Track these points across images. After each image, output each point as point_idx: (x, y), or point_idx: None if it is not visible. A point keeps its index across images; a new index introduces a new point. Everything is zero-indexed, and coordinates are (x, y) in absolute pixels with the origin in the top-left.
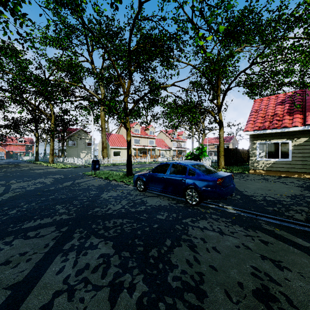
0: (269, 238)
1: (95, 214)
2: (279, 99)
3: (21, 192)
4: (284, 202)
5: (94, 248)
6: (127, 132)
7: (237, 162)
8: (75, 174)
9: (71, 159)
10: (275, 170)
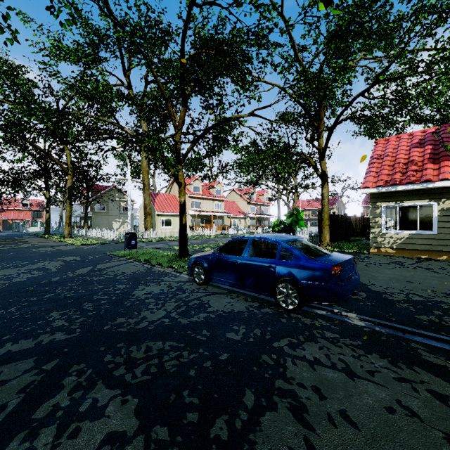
0: (446, 386)
1: (116, 330)
2: (415, 139)
3: (2, 285)
4: (444, 305)
5: (97, 417)
6: (180, 190)
7: (346, 236)
8: (99, 255)
9: (98, 231)
10: (411, 248)
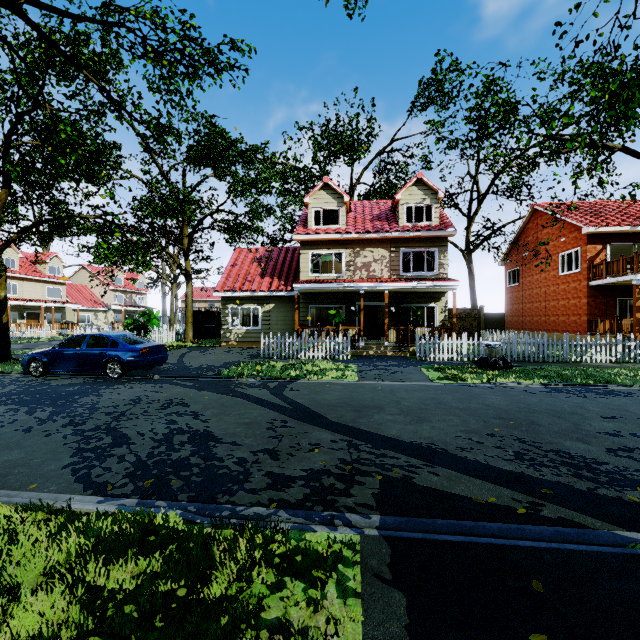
0: (168, 385)
1: None
2: (258, 254)
3: None
4: (213, 367)
5: None
6: None
7: None
8: None
9: None
10: (248, 340)
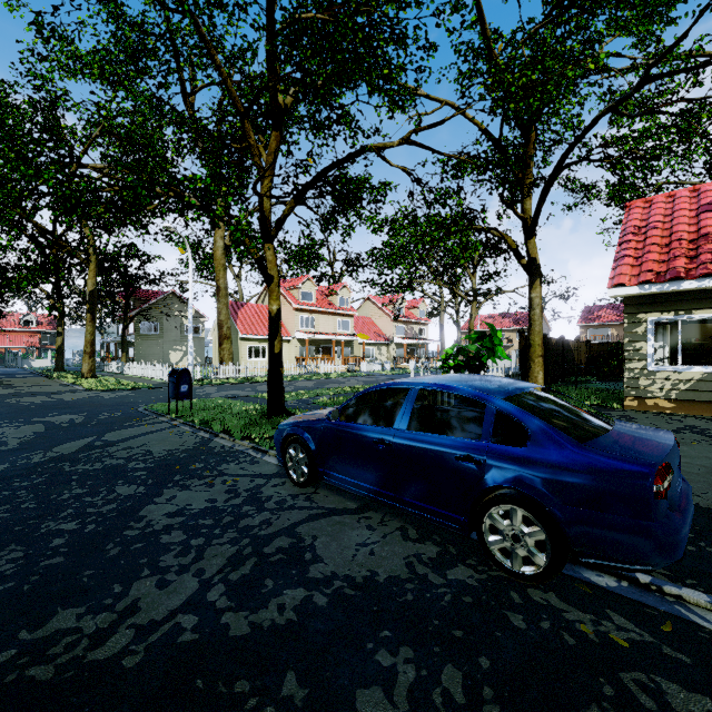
0: None
1: (20, 675)
2: (707, 196)
3: None
4: None
5: None
6: (270, 289)
7: (564, 376)
8: (123, 411)
9: (141, 367)
10: (708, 399)
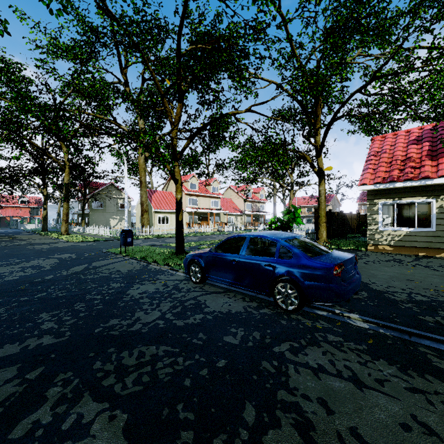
0: None
1: (108, 333)
2: (413, 135)
3: None
4: None
5: (81, 436)
6: (176, 187)
7: (342, 233)
8: (95, 252)
9: (95, 228)
10: (409, 245)
